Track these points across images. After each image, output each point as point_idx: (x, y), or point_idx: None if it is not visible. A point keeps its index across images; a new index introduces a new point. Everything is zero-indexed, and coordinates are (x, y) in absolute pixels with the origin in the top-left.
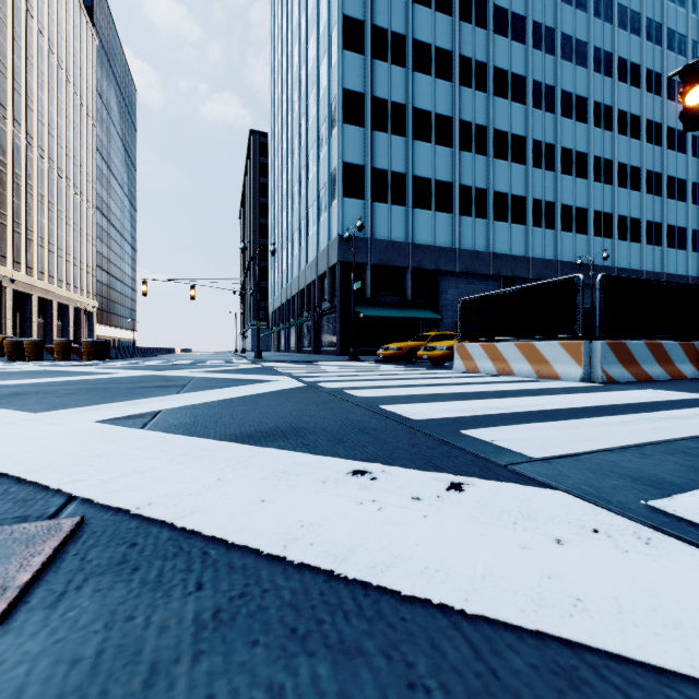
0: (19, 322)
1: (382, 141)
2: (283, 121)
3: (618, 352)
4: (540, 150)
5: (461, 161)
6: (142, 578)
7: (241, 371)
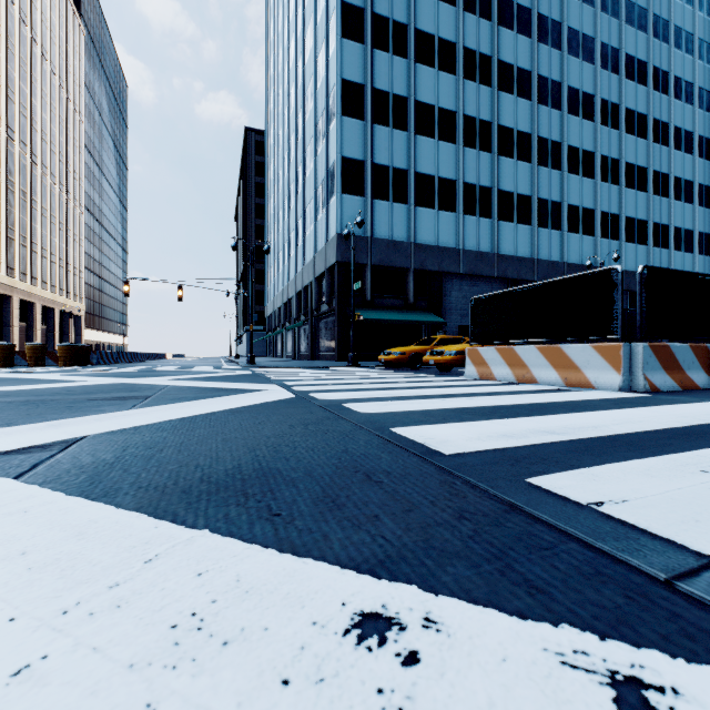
0: None
1: (383, 135)
2: (279, 117)
3: (662, 356)
4: (546, 147)
5: (465, 157)
6: None
7: (226, 379)
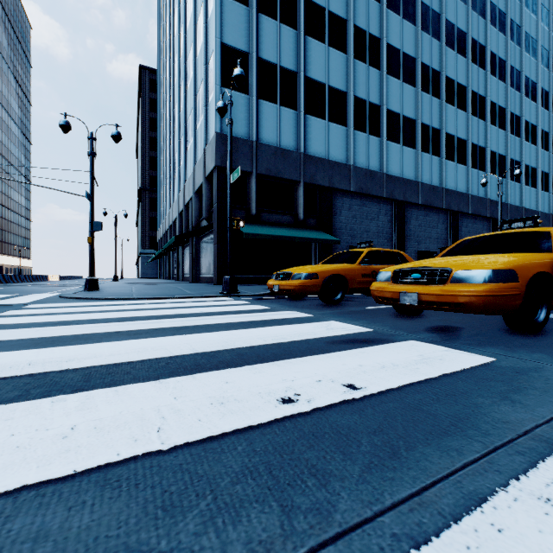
0: None
1: (270, 28)
2: (167, 45)
3: None
4: (427, 74)
5: (355, 70)
6: None
7: None
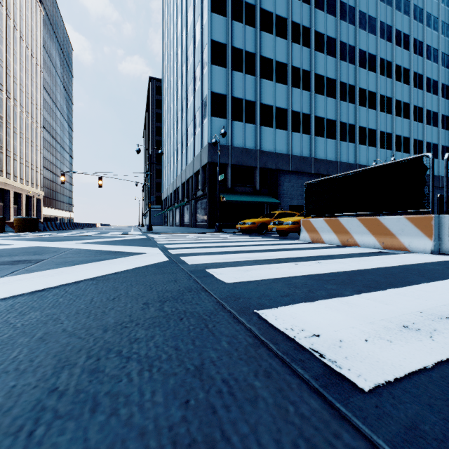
0: None
1: (239, 78)
2: (171, 69)
3: None
4: (345, 89)
5: (293, 94)
6: None
7: (123, 242)
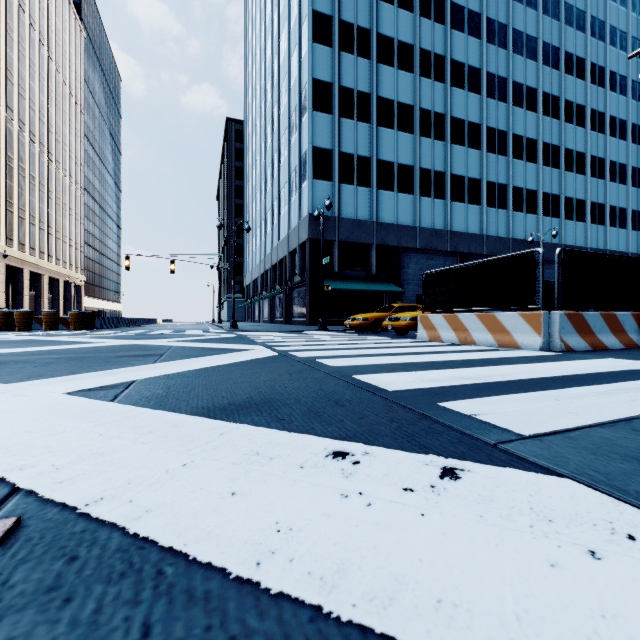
0: (11, 295)
1: (349, 127)
2: (257, 110)
3: (575, 322)
4: (493, 136)
5: (421, 146)
6: (73, 616)
7: (217, 341)
